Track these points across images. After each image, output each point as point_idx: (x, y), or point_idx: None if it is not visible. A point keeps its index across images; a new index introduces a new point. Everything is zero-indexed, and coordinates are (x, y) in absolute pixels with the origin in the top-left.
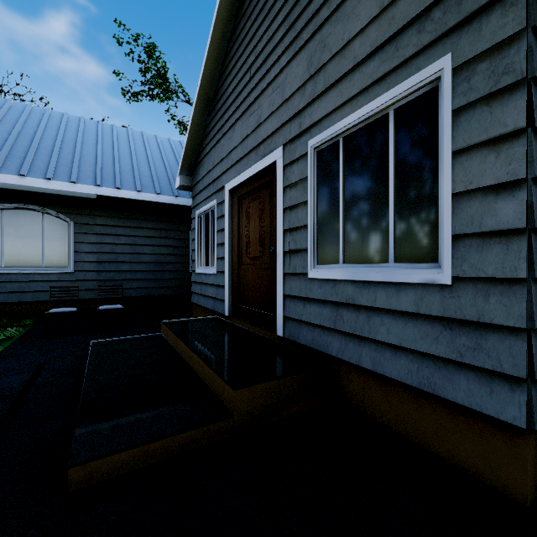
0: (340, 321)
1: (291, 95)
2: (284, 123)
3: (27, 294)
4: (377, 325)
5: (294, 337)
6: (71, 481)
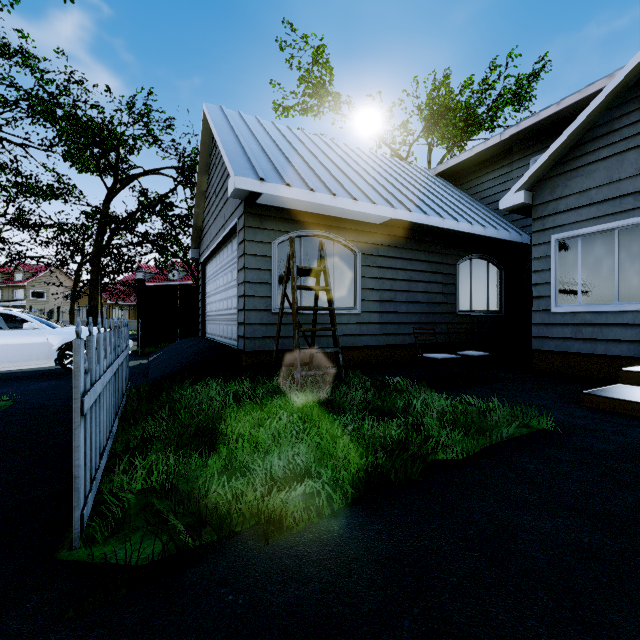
0: None
1: None
2: None
3: (322, 338)
4: None
5: None
6: None
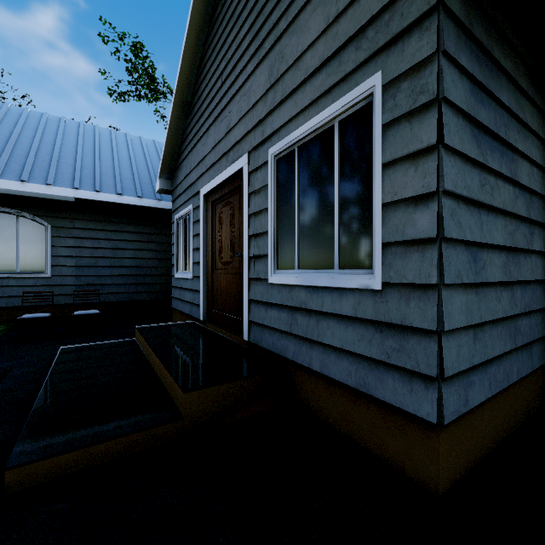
0: (295, 325)
1: (255, 103)
2: (249, 130)
3: (1, 299)
4: (324, 328)
5: (258, 341)
6: (9, 483)
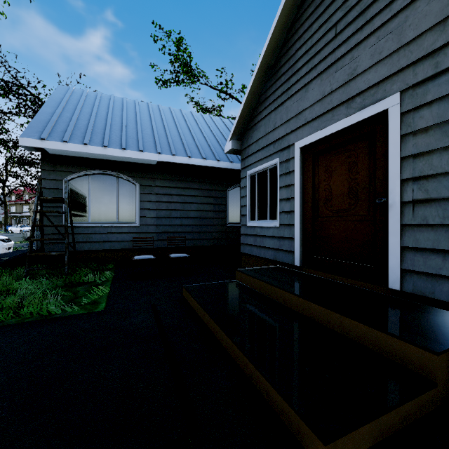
0: None
1: (416, 36)
2: (400, 69)
3: (106, 243)
4: None
5: (424, 292)
6: None
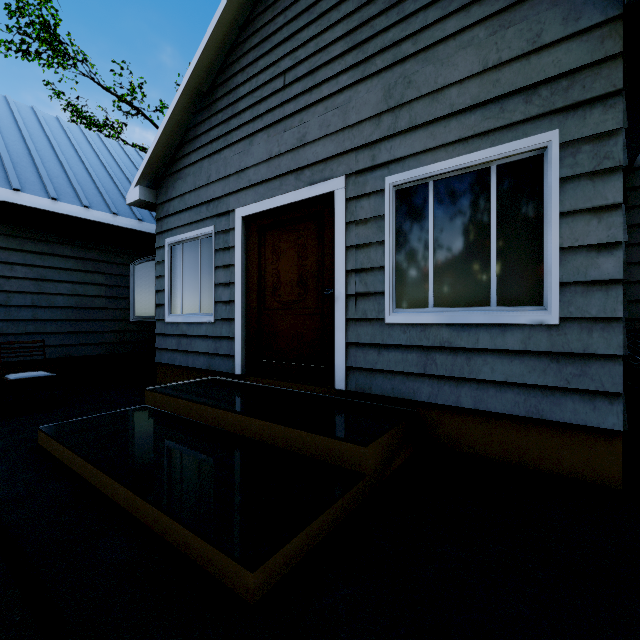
0: (432, 365)
1: (358, 122)
2: (346, 151)
3: None
4: (479, 365)
5: (365, 389)
6: (255, 588)
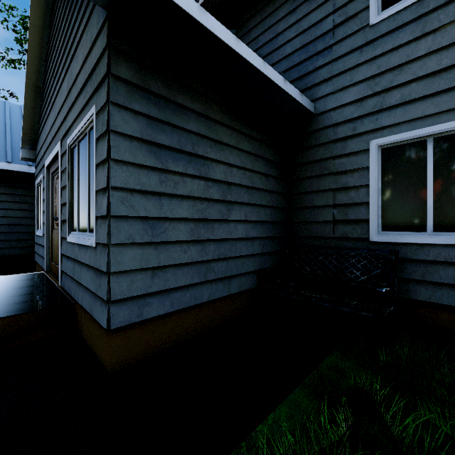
0: (74, 272)
1: (64, 103)
2: (62, 123)
3: None
4: (82, 273)
5: (64, 285)
6: None
